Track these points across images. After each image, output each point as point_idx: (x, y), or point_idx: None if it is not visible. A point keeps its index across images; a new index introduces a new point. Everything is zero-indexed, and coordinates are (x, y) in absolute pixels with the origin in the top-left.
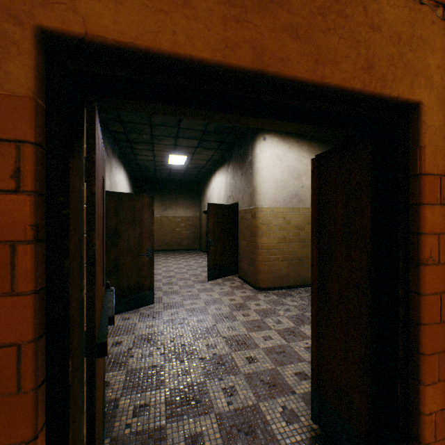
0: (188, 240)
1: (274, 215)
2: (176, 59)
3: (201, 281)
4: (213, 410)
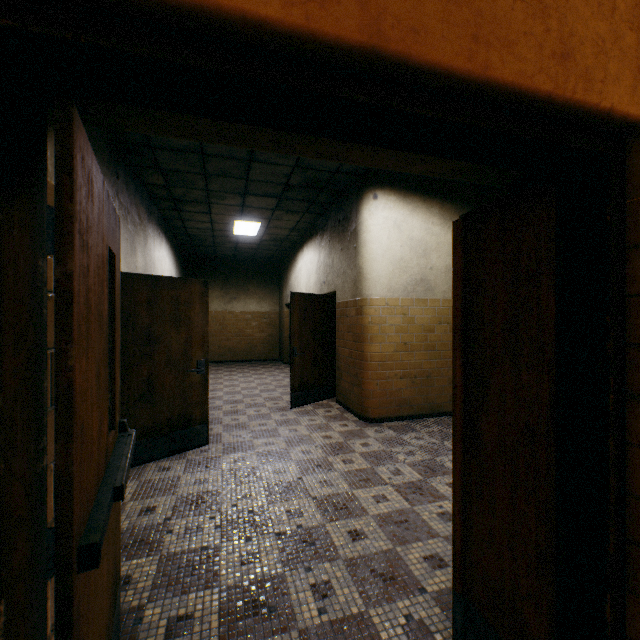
0: (263, 346)
1: (389, 310)
2: (216, 17)
3: (282, 408)
4: (295, 624)
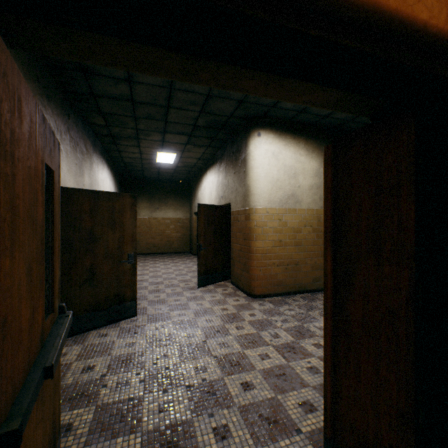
0: (178, 242)
1: (269, 216)
2: None
3: (191, 287)
4: None
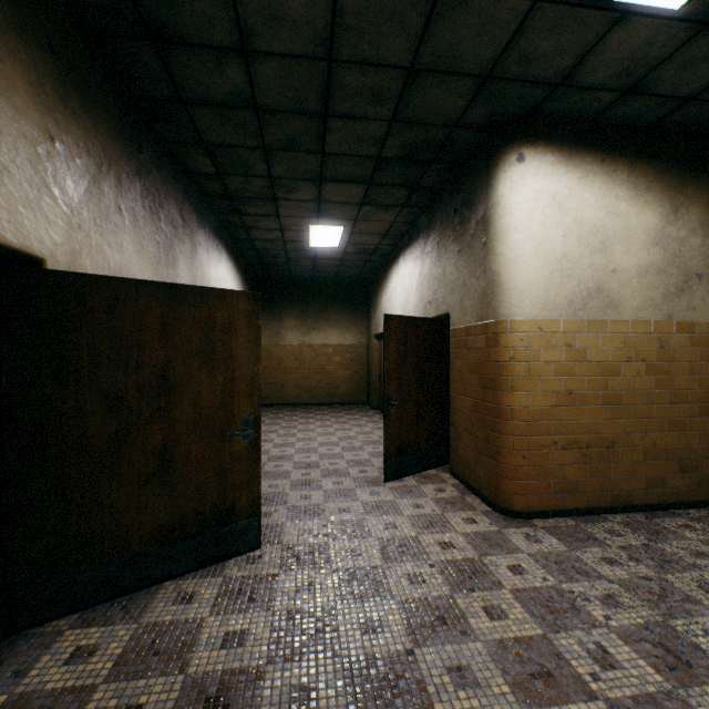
0: (346, 386)
1: (544, 338)
2: None
3: (372, 480)
4: None
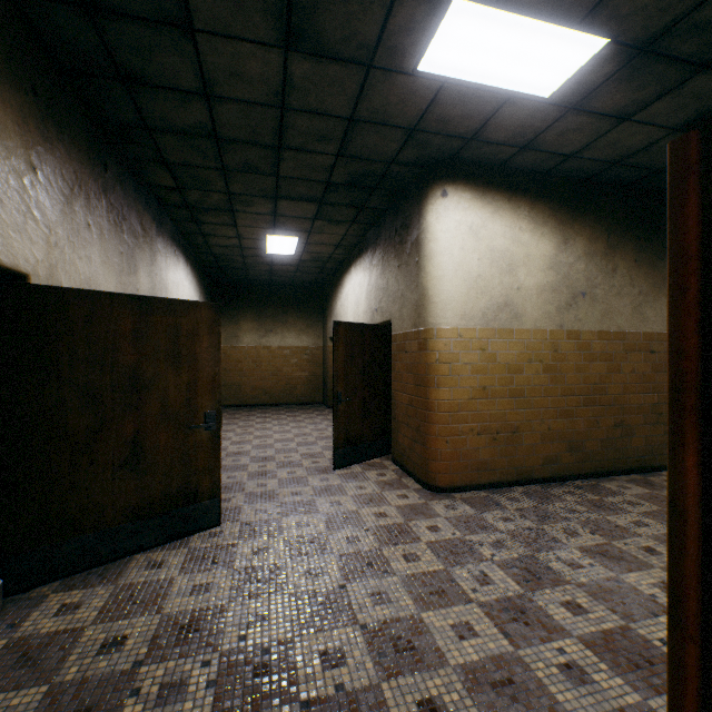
0: (303, 387)
1: (463, 343)
2: None
3: (323, 469)
4: None
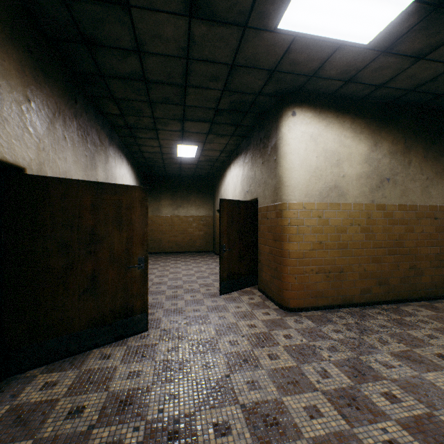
0: (200, 241)
1: (306, 213)
2: None
3: (213, 294)
4: None
